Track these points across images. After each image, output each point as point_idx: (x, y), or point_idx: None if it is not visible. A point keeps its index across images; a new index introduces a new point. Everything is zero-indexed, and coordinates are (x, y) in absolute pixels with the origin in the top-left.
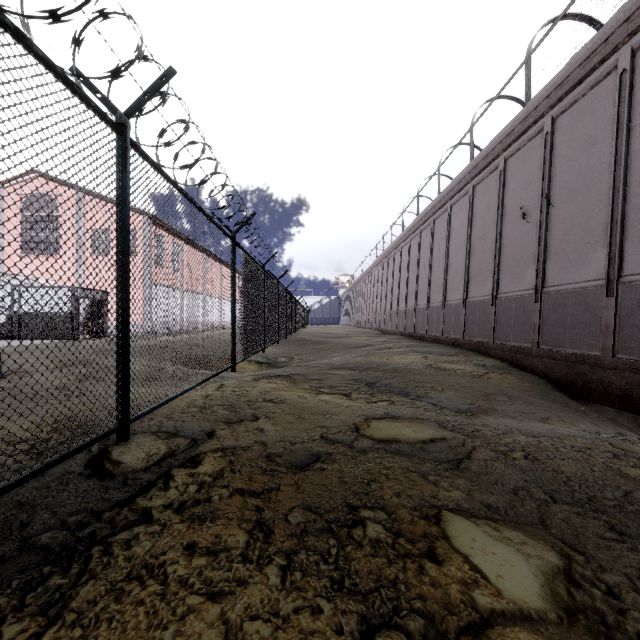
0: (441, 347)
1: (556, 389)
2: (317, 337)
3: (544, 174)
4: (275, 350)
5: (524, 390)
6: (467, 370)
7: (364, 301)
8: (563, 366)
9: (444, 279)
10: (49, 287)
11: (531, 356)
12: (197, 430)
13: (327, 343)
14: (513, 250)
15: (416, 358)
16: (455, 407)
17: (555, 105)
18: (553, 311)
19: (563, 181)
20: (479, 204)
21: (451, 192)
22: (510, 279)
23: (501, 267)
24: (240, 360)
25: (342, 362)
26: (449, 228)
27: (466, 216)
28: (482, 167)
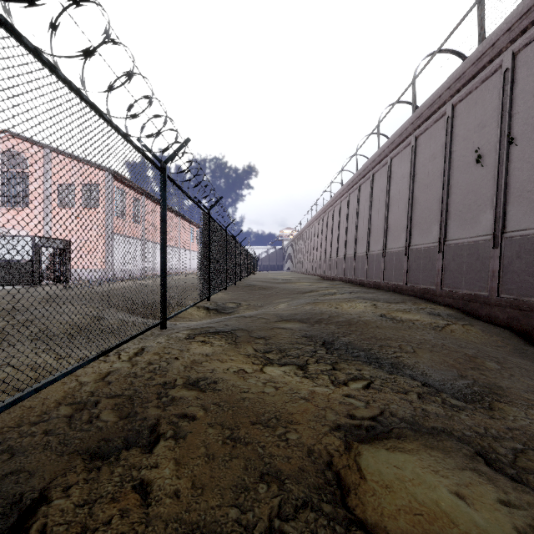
0: (384, 293)
1: (525, 343)
2: (264, 283)
3: (503, 113)
4: (224, 295)
5: (496, 346)
6: (425, 321)
7: (305, 250)
8: (533, 318)
9: (384, 228)
10: (11, 236)
11: (489, 305)
12: (8, 499)
13: (273, 288)
14: (464, 196)
15: (366, 306)
16: (453, 388)
17: (517, 38)
18: (517, 257)
19: (528, 117)
20: (422, 154)
21: (392, 145)
22: (460, 225)
23: (449, 214)
24: (174, 314)
25: (290, 312)
26: (389, 180)
27: (408, 167)
28: (426, 117)
